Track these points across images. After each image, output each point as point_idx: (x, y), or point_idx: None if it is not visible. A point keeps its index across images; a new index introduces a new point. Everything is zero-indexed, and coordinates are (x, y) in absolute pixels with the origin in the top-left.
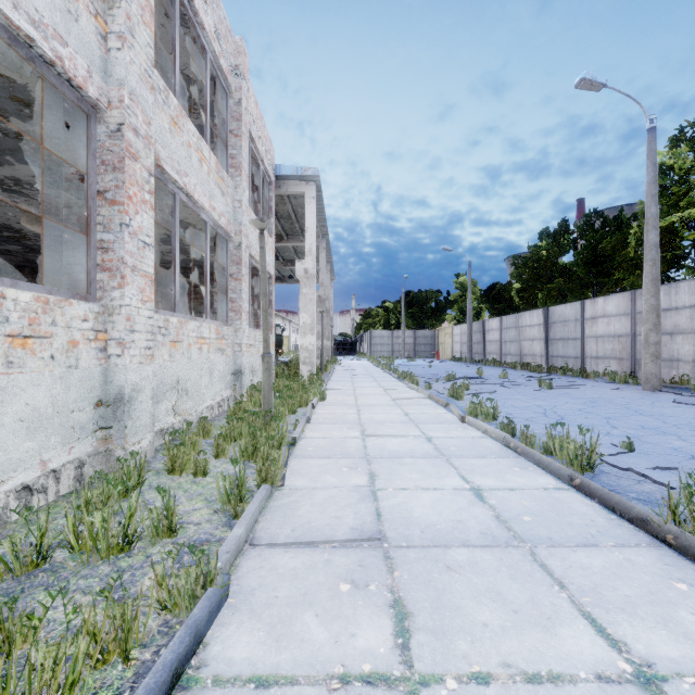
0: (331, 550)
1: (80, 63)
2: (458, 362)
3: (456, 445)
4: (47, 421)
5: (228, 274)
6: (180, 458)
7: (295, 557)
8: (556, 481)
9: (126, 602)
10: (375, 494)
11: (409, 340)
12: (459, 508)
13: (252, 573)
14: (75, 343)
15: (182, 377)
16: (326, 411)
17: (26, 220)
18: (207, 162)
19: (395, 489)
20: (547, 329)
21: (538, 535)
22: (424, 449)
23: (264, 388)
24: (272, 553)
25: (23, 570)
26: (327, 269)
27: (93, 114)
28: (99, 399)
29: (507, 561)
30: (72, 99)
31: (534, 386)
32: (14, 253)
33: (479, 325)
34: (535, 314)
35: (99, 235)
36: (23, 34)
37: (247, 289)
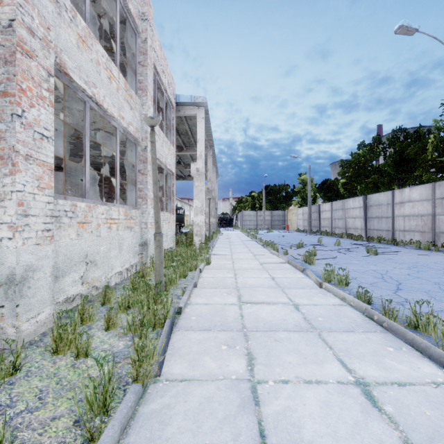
0: None
1: None
2: (301, 232)
3: (322, 315)
4: None
5: (137, 170)
6: (65, 338)
7: None
8: (441, 370)
9: None
10: (255, 391)
11: (268, 217)
12: (355, 422)
13: None
14: None
15: (91, 251)
16: (210, 274)
17: None
18: (116, 80)
19: (276, 381)
20: (366, 210)
21: None
22: (294, 319)
23: (155, 262)
24: None
25: None
26: (213, 170)
27: None
28: None
29: None
30: None
31: (362, 252)
32: None
33: (316, 207)
34: (357, 200)
35: None
36: None
37: (151, 181)
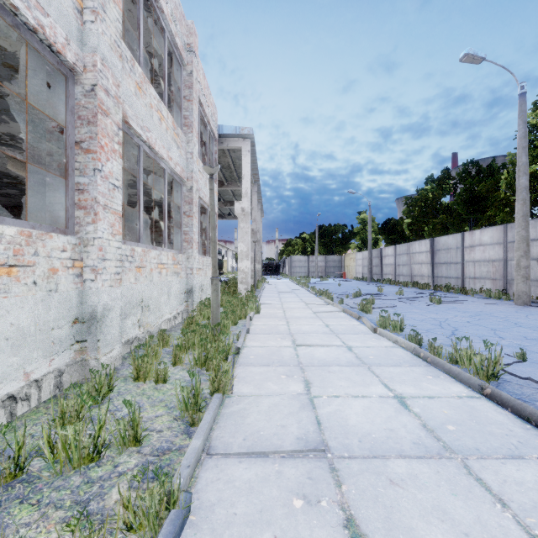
0: (281, 460)
1: (59, 32)
2: (361, 281)
3: (373, 354)
4: (30, 338)
5: (182, 211)
6: (144, 367)
7: (249, 468)
8: (467, 389)
9: (94, 518)
10: (312, 402)
11: (322, 263)
12: (389, 416)
13: (210, 486)
14: (55, 270)
15: (146, 296)
16: (261, 322)
17: (21, 169)
18: (166, 121)
19: (329, 396)
20: (433, 255)
21: (465, 446)
22: (347, 357)
23: (213, 305)
24: (227, 463)
25: (2, 481)
26: (258, 208)
27: (71, 76)
28: (76, 317)
29: (444, 475)
30: (52, 62)
31: (426, 301)
32: (13, 196)
33: (377, 252)
34: (423, 243)
35: (76, 178)
36: (8, 2)
37: (197, 224)
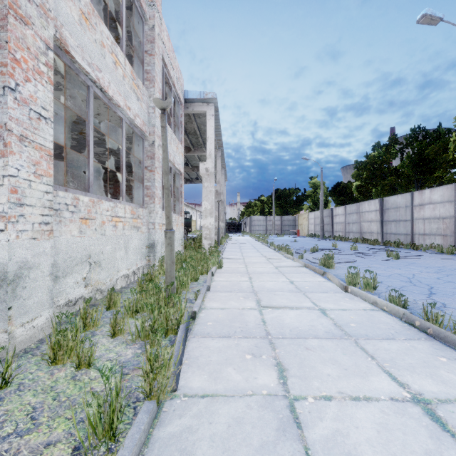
0: None
1: None
2: (313, 237)
3: (354, 320)
4: None
5: (144, 166)
6: (64, 345)
7: None
8: None
9: None
10: (293, 410)
11: (278, 222)
12: (426, 452)
13: None
14: None
15: (95, 251)
16: (223, 278)
17: None
18: (122, 67)
19: (316, 398)
20: (382, 214)
21: None
22: (323, 325)
23: (166, 262)
24: None
25: None
26: (222, 173)
27: None
28: None
29: None
30: None
31: (382, 256)
32: None
33: (328, 211)
34: (373, 203)
35: None
36: None
37: (159, 179)
